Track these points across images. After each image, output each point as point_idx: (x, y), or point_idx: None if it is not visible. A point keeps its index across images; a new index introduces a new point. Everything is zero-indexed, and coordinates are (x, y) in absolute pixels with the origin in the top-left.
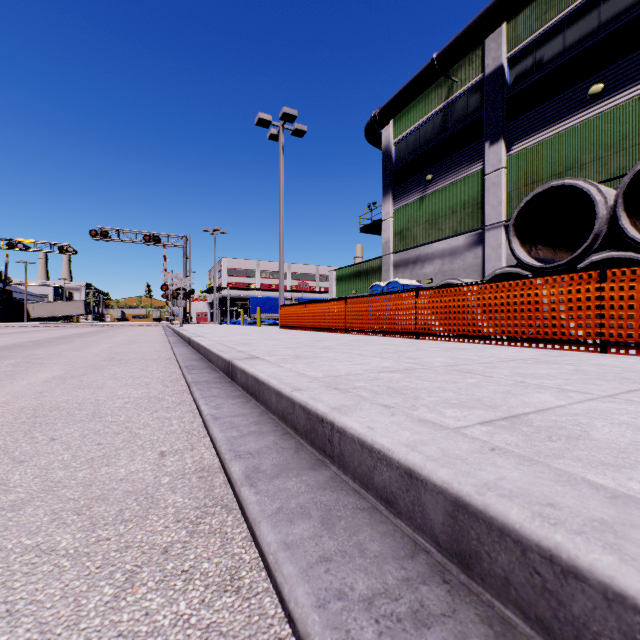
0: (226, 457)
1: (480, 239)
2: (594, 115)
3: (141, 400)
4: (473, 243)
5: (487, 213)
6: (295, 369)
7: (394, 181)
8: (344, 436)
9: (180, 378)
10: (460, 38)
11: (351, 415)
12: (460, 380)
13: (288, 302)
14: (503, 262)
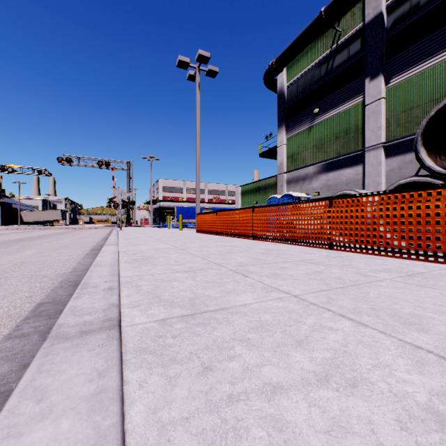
0: None
1: (361, 159)
2: None
3: None
4: (354, 162)
5: (367, 137)
6: None
7: (287, 116)
8: None
9: None
10: None
11: None
12: None
13: (205, 210)
14: (382, 177)
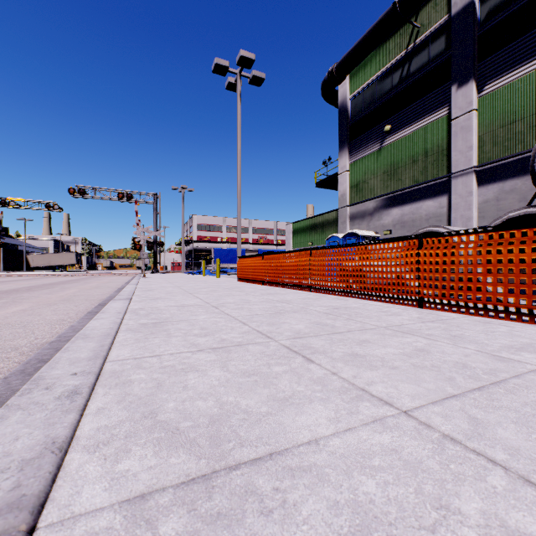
0: None
1: (445, 187)
2: None
3: None
4: (437, 192)
5: (454, 159)
6: None
7: (350, 135)
8: None
9: None
10: None
11: None
12: None
13: (249, 253)
14: (474, 210)
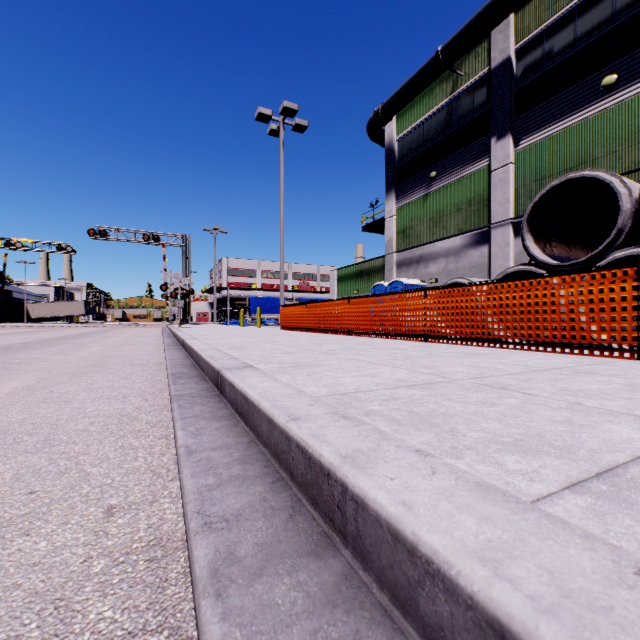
0: (191, 526)
1: (486, 237)
2: (607, 107)
3: (110, 420)
4: (479, 241)
5: (494, 210)
6: (293, 383)
7: (397, 178)
8: (363, 510)
9: (164, 389)
10: (466, 30)
11: (372, 473)
12: (498, 400)
13: (289, 302)
14: (511, 261)
